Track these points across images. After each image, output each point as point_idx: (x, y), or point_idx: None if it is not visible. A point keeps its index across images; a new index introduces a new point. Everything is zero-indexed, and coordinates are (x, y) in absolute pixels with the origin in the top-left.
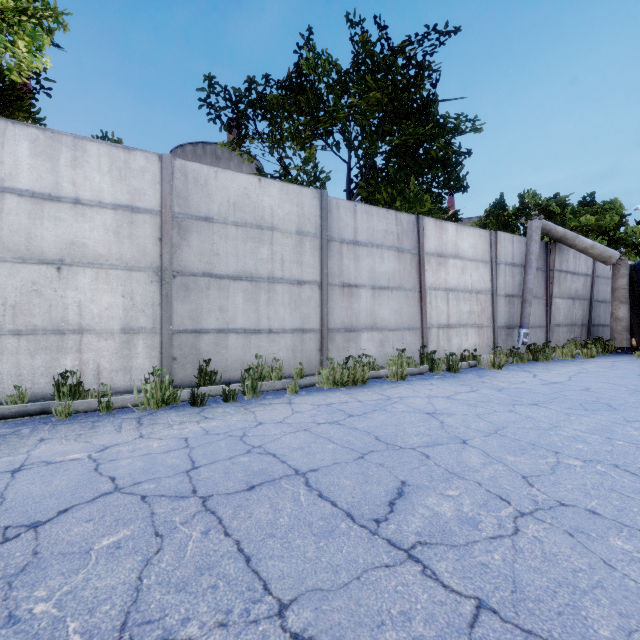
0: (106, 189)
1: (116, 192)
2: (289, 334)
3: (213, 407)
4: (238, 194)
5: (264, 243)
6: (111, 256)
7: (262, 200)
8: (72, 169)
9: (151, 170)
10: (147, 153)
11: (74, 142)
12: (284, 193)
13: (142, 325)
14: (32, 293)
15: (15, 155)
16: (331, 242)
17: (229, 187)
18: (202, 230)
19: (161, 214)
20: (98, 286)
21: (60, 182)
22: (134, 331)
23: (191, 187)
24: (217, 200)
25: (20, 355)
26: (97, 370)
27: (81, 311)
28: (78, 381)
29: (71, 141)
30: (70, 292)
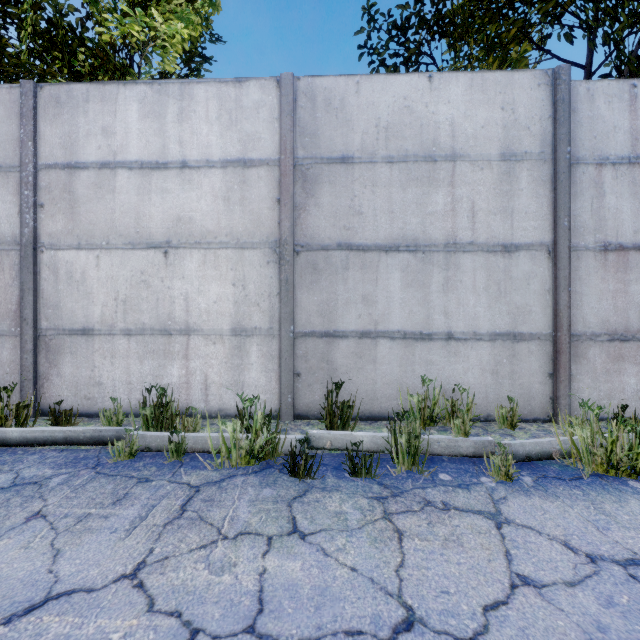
0: (214, 142)
1: (226, 144)
2: (485, 342)
3: (325, 487)
4: (393, 110)
5: (438, 185)
6: (220, 231)
7: (434, 112)
8: (179, 125)
9: (267, 103)
10: (262, 80)
11: (181, 90)
12: (476, 91)
13: (256, 324)
14: (141, 285)
15: (126, 122)
16: (575, 167)
17: (378, 102)
18: (336, 178)
19: (280, 164)
20: (206, 272)
21: (167, 144)
22: (246, 333)
23: (320, 115)
24: (359, 127)
25: (130, 359)
26: (205, 383)
27: (188, 306)
28: (169, 400)
29: (178, 89)
30: (177, 282)
